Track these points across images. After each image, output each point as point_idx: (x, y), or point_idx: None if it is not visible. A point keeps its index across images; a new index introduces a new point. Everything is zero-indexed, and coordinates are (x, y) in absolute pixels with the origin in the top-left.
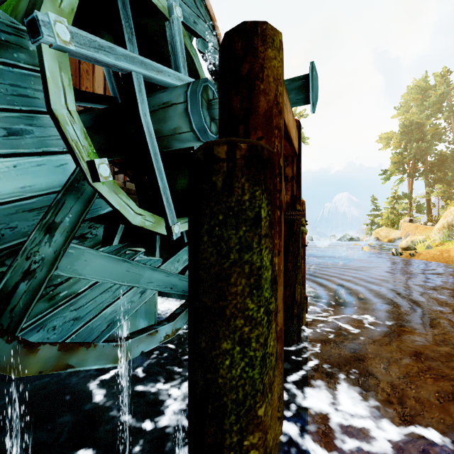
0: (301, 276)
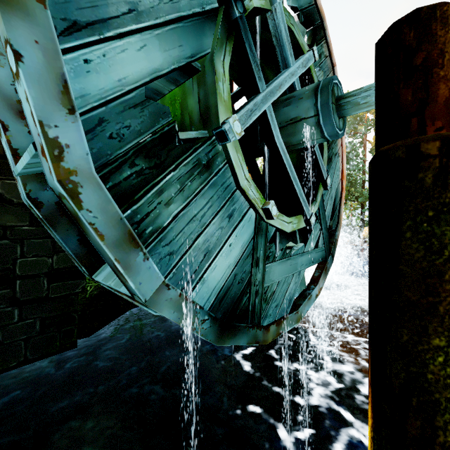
0: None
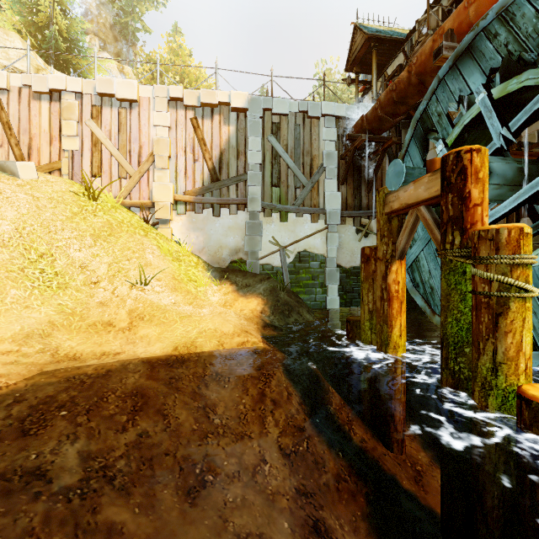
0: (447, 320)
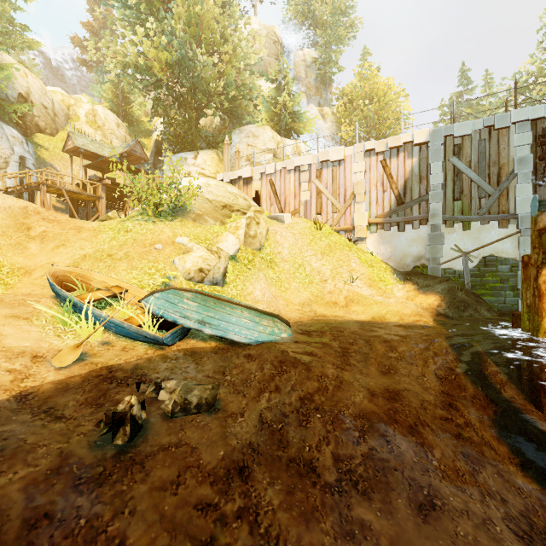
0: None
